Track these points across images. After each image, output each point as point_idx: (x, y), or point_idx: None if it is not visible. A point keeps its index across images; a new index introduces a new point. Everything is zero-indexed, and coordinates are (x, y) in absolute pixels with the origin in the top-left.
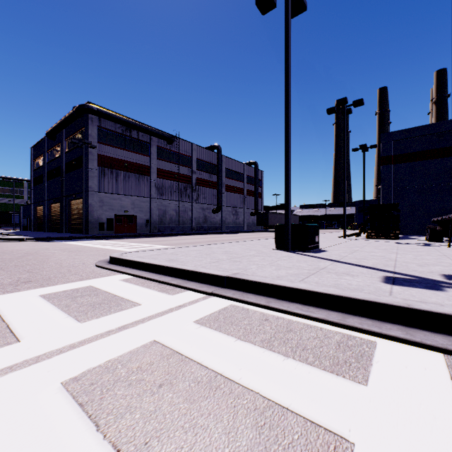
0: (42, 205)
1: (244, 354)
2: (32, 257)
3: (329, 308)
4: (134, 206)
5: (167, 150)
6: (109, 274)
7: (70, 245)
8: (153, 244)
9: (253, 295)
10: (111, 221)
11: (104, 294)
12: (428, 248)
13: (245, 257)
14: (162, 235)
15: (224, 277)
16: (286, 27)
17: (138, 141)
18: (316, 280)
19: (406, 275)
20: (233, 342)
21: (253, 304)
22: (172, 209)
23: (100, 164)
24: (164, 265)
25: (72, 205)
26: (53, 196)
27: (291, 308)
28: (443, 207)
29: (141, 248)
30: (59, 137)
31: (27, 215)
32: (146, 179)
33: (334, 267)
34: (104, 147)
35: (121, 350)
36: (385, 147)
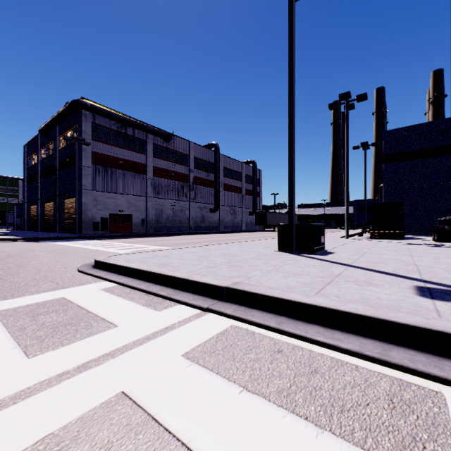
0: (35, 204)
1: (254, 423)
2: (11, 260)
3: (360, 334)
4: (130, 205)
5: (163, 148)
6: (89, 281)
7: (59, 246)
8: (147, 245)
9: (259, 312)
10: (105, 220)
11: (76, 309)
12: (441, 249)
13: (246, 260)
14: (158, 235)
15: (223, 288)
16: (290, 9)
17: (133, 138)
18: (335, 293)
19: (440, 284)
20: (237, 396)
21: (259, 326)
22: (169, 208)
23: (94, 161)
24: (153, 271)
25: (65, 204)
26: (46, 195)
27: (310, 333)
28: (447, 206)
29: (134, 249)
30: (53, 134)
31: (21, 215)
32: (142, 178)
33: (350, 273)
34: (99, 144)
35: (68, 414)
36: (387, 144)
